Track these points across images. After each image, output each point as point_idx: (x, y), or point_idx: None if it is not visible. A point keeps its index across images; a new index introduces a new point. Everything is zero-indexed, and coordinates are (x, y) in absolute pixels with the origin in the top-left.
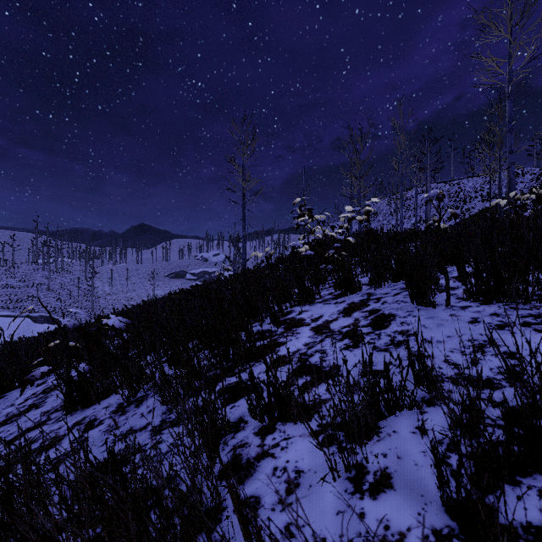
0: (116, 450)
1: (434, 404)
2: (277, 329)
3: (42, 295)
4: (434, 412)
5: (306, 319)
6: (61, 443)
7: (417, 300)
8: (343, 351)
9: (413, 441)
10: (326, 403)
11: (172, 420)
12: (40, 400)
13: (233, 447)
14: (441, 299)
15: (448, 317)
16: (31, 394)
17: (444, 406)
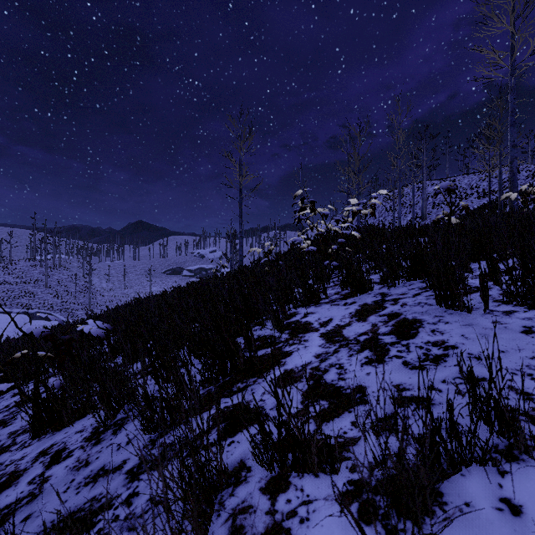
0: (80, 501)
1: (516, 458)
2: (281, 334)
3: (40, 291)
4: (521, 472)
5: (313, 323)
6: (18, 482)
7: (447, 302)
8: (365, 366)
9: (504, 527)
10: (355, 445)
11: (154, 458)
12: (10, 416)
13: (232, 512)
14: (474, 301)
15: (491, 324)
16: (4, 406)
17: (533, 464)
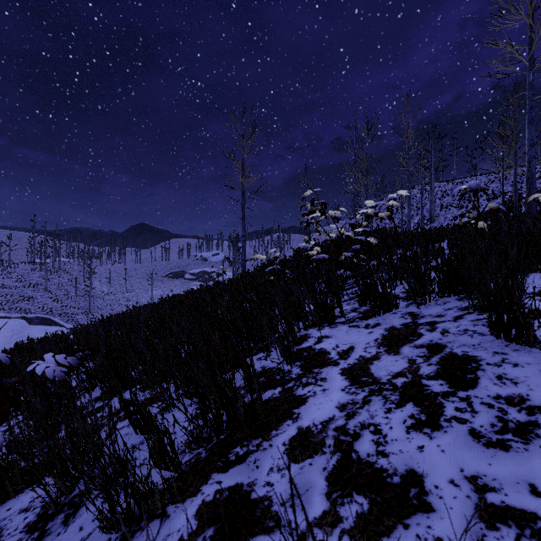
0: None
1: None
2: (291, 368)
3: (39, 295)
4: None
5: (330, 352)
6: None
7: (508, 334)
8: (413, 433)
9: None
10: None
11: None
12: None
13: None
14: None
15: None
16: None
17: None
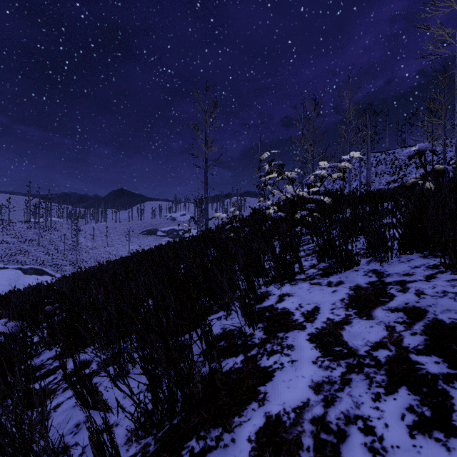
0: None
1: None
2: (253, 331)
3: (33, 249)
4: None
5: (294, 313)
6: None
7: None
8: (420, 438)
9: None
10: None
11: None
12: None
13: None
14: None
15: None
16: None
17: None
